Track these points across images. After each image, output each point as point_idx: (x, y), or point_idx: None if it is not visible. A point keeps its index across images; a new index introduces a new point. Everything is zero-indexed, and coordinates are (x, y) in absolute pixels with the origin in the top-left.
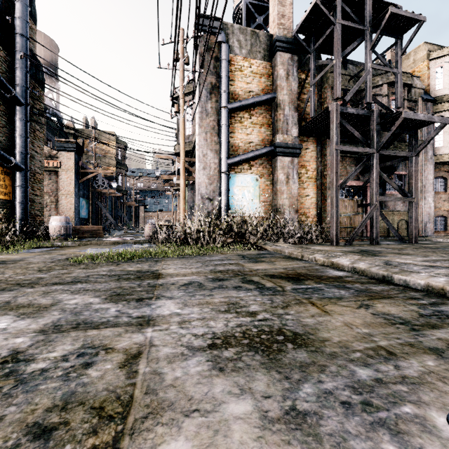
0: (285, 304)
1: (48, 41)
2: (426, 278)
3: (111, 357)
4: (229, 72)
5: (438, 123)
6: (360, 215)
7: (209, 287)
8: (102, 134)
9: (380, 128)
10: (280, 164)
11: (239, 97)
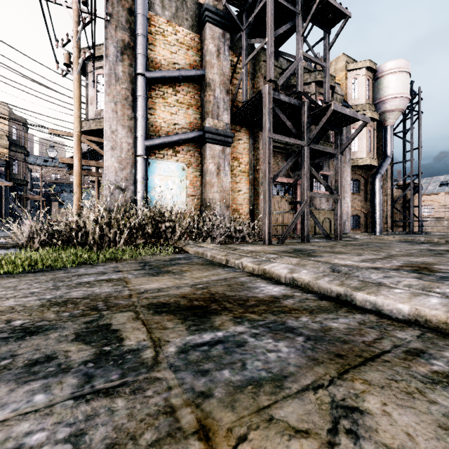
0: None
1: None
2: (408, 298)
3: None
4: (148, 33)
5: (354, 130)
6: (291, 213)
7: None
8: None
9: (311, 120)
10: (210, 152)
11: (161, 67)
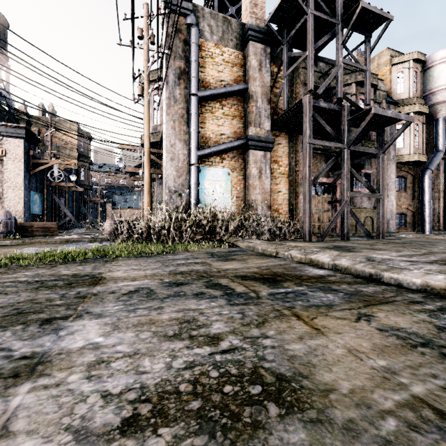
0: (261, 319)
1: None
2: (421, 275)
3: None
4: (200, 58)
5: (399, 125)
6: (330, 212)
7: (161, 295)
8: (61, 123)
9: (351, 123)
10: (252, 158)
11: (210, 86)
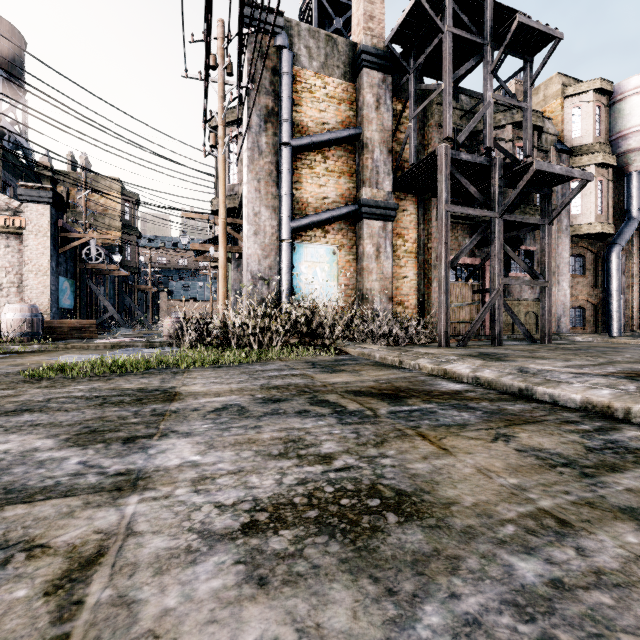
0: (380, 439)
1: (8, 28)
2: (582, 390)
3: (34, 568)
4: (294, 93)
5: (575, 183)
6: (477, 305)
7: (256, 413)
8: (98, 180)
9: (504, 183)
10: (367, 231)
11: (308, 131)
